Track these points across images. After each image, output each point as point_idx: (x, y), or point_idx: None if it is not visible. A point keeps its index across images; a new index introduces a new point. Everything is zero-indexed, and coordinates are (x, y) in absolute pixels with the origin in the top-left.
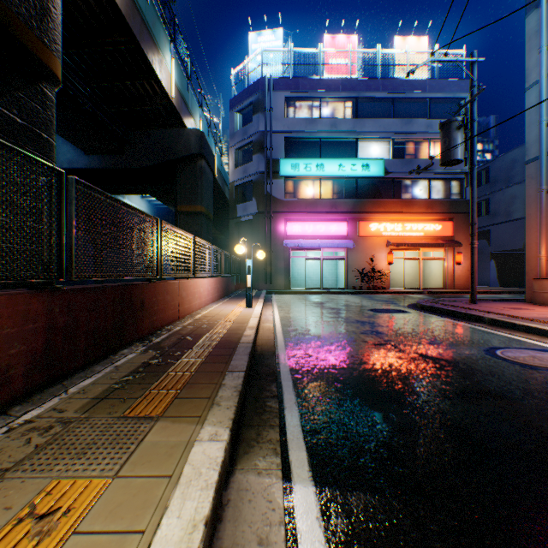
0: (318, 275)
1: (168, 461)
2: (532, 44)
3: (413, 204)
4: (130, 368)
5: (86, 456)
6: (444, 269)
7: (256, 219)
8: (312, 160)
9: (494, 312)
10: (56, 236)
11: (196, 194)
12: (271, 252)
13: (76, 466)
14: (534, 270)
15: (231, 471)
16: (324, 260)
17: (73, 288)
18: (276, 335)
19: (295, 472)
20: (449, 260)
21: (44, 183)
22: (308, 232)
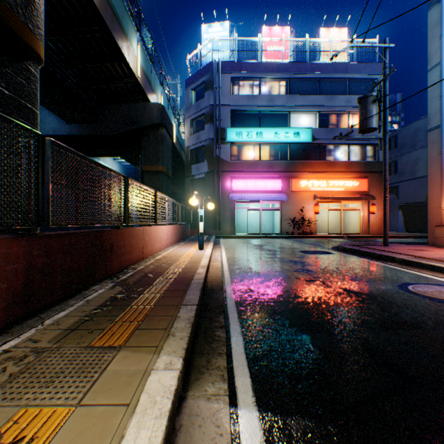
0: (257, 223)
1: (126, 390)
2: (434, 32)
3: (336, 164)
4: (99, 302)
5: (53, 385)
6: (361, 218)
7: (207, 177)
8: (253, 129)
9: (403, 253)
10: (34, 189)
11: (158, 157)
12: (219, 204)
13: (44, 394)
14: (436, 218)
15: (184, 397)
16: (263, 211)
17: (49, 233)
18: (224, 272)
19: (241, 397)
20: (364, 211)
21: (24, 144)
22: (250, 188)
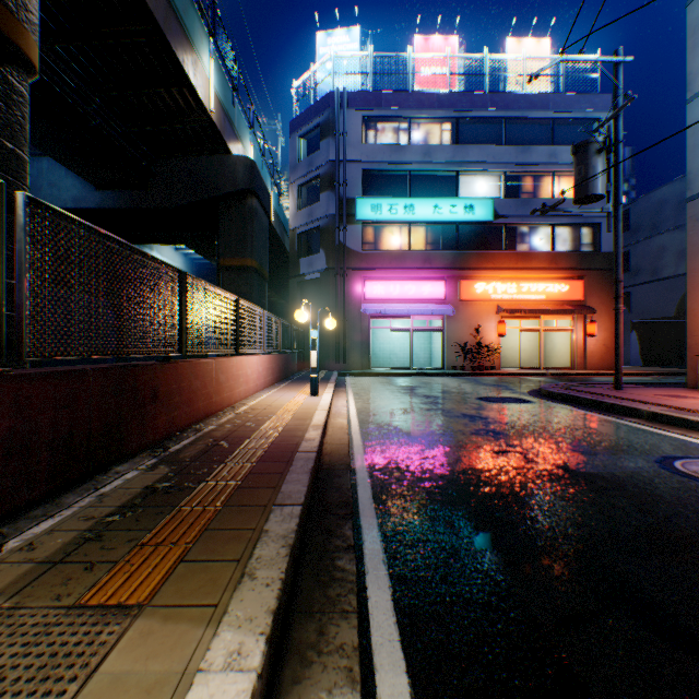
0: (406, 351)
1: None
2: (697, 38)
3: (532, 257)
4: (121, 499)
5: None
6: (572, 343)
7: (325, 277)
8: (399, 200)
9: (652, 402)
10: None
11: (245, 244)
12: (344, 320)
13: None
14: None
15: None
16: (415, 332)
17: (25, 372)
18: (352, 436)
19: None
20: (578, 332)
21: None
22: (394, 294)
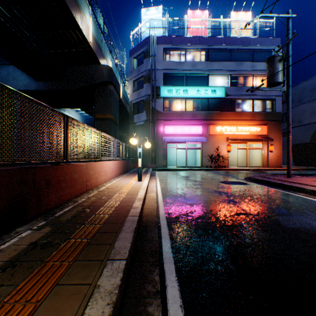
0: (183, 158)
1: None
2: None
3: (243, 114)
4: (10, 254)
5: None
6: (262, 155)
7: (146, 124)
8: (181, 87)
9: (309, 184)
10: None
11: (107, 107)
12: (155, 144)
13: None
14: None
15: None
16: (188, 149)
17: None
18: (158, 204)
19: None
20: (265, 149)
21: None
22: (178, 132)
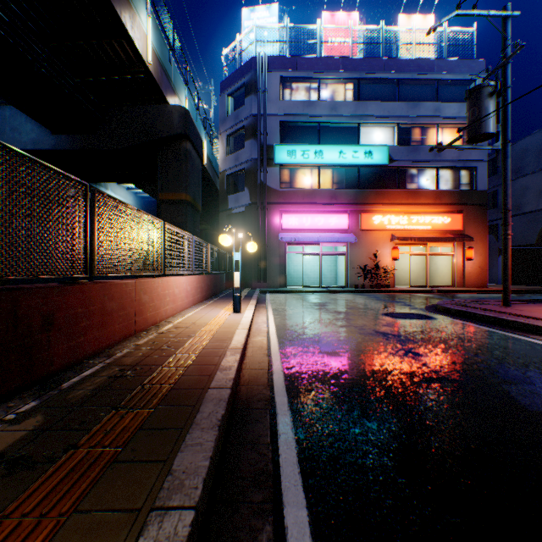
0: (315, 272)
1: None
2: None
3: (420, 194)
4: None
5: None
6: (453, 265)
7: (249, 211)
8: (310, 146)
9: None
10: None
11: (180, 181)
12: (265, 246)
13: None
14: None
15: None
16: (323, 256)
17: None
18: (272, 359)
19: None
20: (458, 256)
21: None
22: (306, 225)
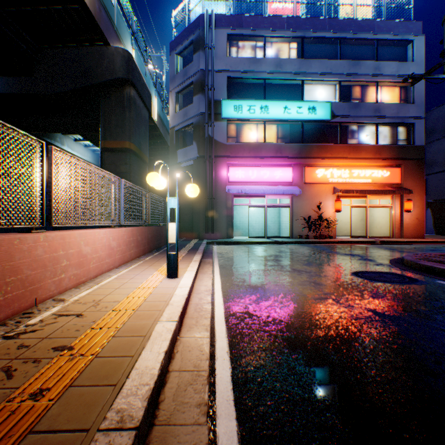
0: (260, 223)
1: None
2: None
3: (361, 149)
4: None
5: None
6: (392, 217)
7: (197, 164)
8: (256, 102)
9: None
10: None
11: (123, 128)
12: (212, 198)
13: None
14: None
15: None
16: (267, 208)
17: None
18: (216, 437)
19: None
20: (396, 208)
21: None
22: (252, 178)
